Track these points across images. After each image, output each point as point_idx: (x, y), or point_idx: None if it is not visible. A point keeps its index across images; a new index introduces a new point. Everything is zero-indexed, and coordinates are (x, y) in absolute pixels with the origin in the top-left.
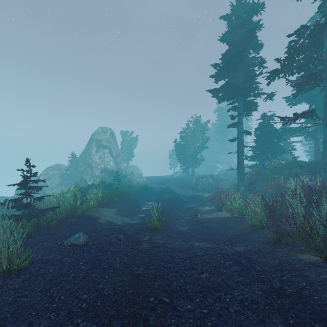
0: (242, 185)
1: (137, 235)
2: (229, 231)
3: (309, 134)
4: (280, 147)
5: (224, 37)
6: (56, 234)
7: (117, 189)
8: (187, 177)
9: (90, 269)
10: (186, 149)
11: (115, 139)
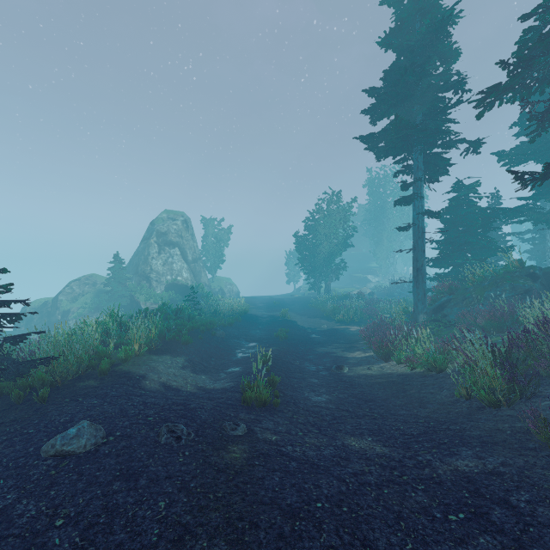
0: (422, 312)
1: (220, 421)
2: (418, 409)
3: (543, 218)
4: (489, 242)
5: (387, 38)
6: (37, 421)
7: (192, 318)
8: (317, 297)
9: (75, 547)
10: (315, 249)
11: (192, 232)
